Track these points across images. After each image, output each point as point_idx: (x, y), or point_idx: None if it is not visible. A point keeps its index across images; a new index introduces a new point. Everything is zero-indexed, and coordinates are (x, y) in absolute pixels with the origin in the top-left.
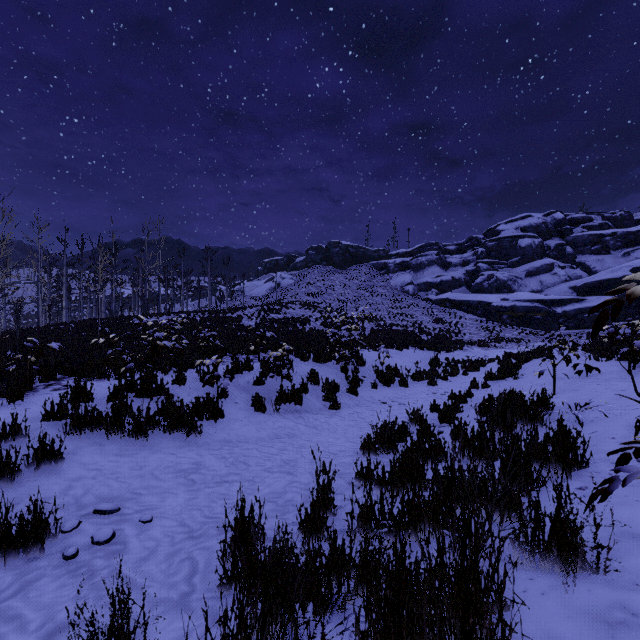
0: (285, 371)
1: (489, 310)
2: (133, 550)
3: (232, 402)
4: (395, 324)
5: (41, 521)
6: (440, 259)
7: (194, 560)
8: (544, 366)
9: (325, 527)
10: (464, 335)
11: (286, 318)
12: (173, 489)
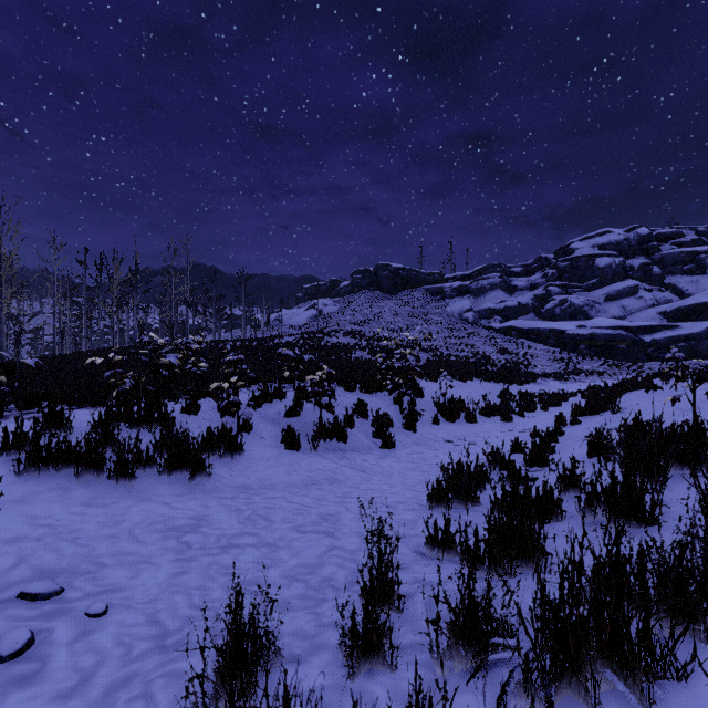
0: (325, 399)
1: (563, 339)
2: (53, 674)
3: (257, 437)
4: (453, 355)
5: None
6: (504, 282)
7: (151, 702)
8: (650, 398)
9: (386, 639)
10: (535, 367)
11: (328, 347)
12: (155, 557)
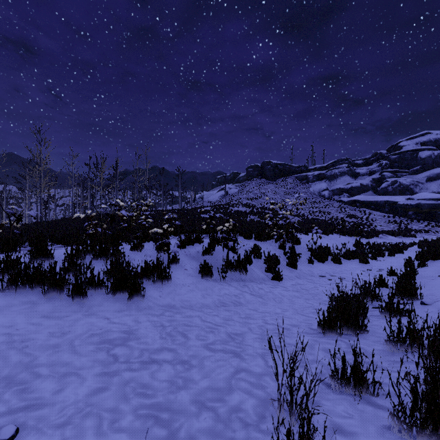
0: (231, 243)
1: (395, 208)
2: None
3: (182, 268)
4: (316, 218)
5: None
6: (350, 170)
7: None
8: None
9: None
10: (375, 227)
11: (232, 213)
12: (84, 369)
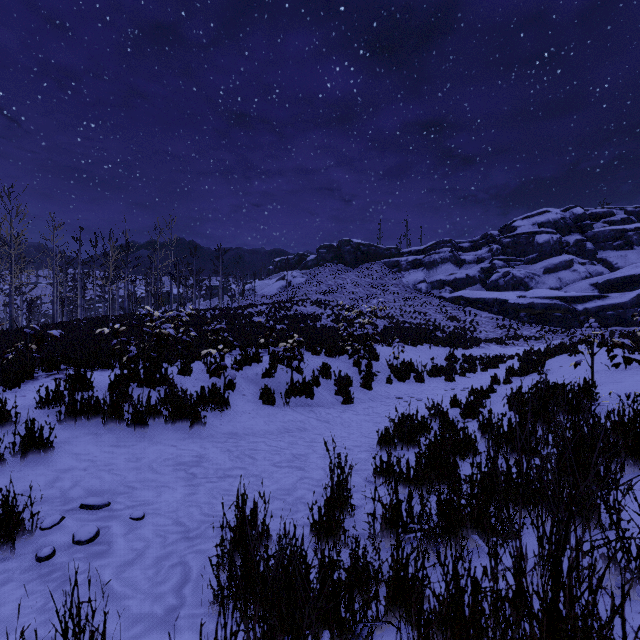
0: (295, 363)
1: (505, 308)
2: (118, 552)
3: (240, 394)
4: (408, 322)
5: (12, 516)
6: (454, 256)
7: (187, 566)
8: (571, 361)
9: (341, 530)
10: (480, 333)
11: (297, 315)
12: (171, 483)
